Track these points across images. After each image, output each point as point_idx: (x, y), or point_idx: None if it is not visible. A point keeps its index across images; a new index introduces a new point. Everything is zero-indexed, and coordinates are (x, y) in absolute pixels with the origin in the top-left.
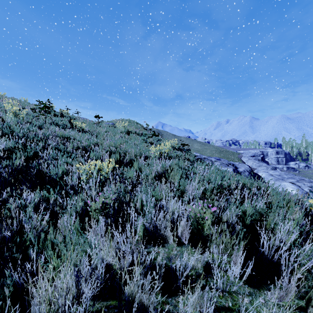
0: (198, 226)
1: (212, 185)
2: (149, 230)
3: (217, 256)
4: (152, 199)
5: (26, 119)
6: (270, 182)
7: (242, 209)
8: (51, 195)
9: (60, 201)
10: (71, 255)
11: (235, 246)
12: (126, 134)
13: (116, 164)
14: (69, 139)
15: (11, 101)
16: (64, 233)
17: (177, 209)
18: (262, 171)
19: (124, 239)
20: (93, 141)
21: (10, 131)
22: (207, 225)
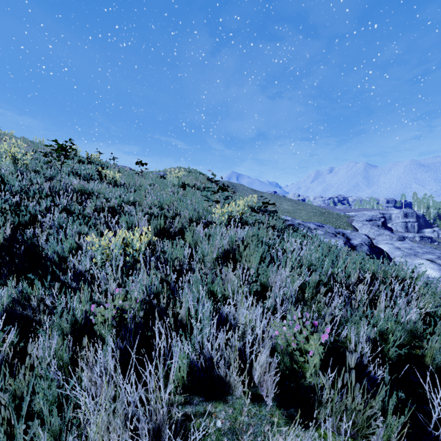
0: (293, 366)
1: (315, 275)
2: (198, 367)
3: (334, 435)
4: (206, 305)
5: (32, 167)
6: (397, 259)
7: (379, 328)
8: (37, 291)
9: (48, 303)
10: (20, 440)
11: (372, 415)
12: (180, 189)
13: (158, 234)
14: (92, 196)
15: (15, 142)
16: (1, 396)
17: (252, 322)
18: (384, 243)
19: (142, 395)
20: (128, 198)
21: (4, 184)
22: (312, 367)
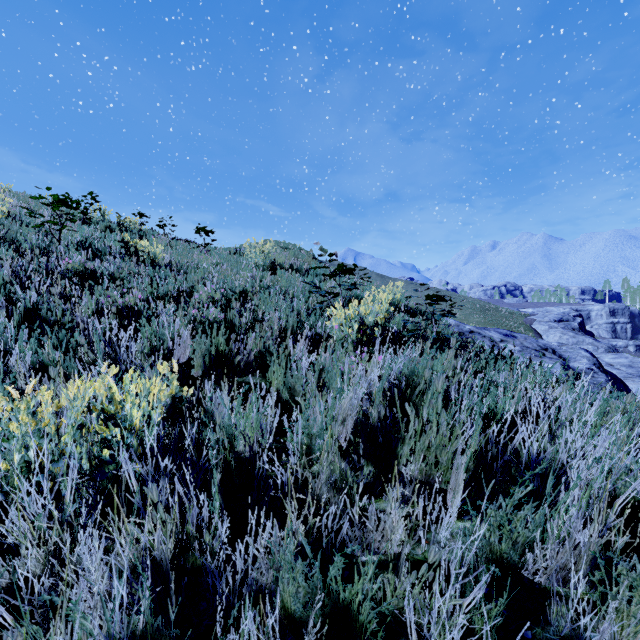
0: None
1: None
2: None
3: None
4: None
5: (10, 235)
6: None
7: None
8: None
9: None
10: None
11: None
12: (267, 272)
13: (212, 366)
14: (101, 285)
15: None
16: None
17: None
18: None
19: None
20: (167, 289)
21: None
22: None
